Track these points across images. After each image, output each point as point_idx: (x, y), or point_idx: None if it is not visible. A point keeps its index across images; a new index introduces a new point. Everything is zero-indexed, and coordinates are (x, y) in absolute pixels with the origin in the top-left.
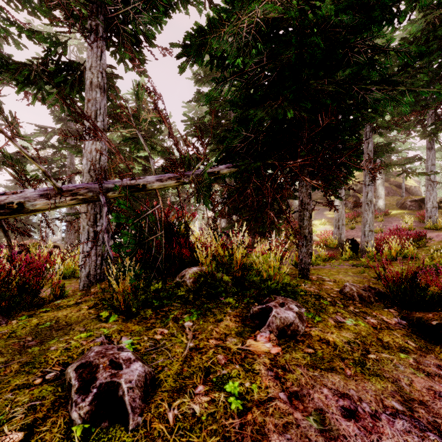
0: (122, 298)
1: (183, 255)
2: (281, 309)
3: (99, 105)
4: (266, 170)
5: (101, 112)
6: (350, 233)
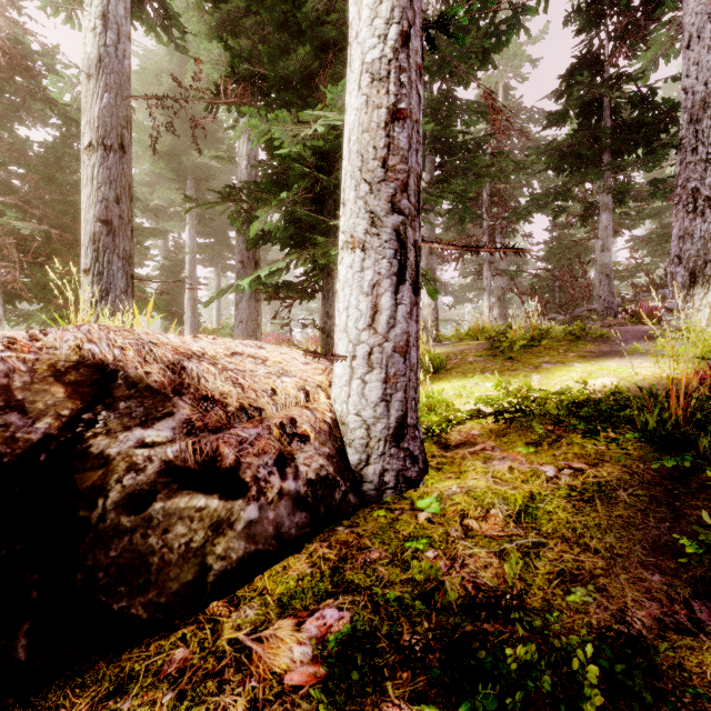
0: None
1: None
2: None
3: None
4: None
5: None
6: None
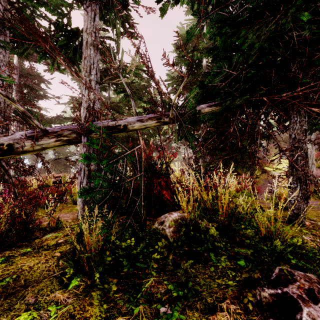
0: (87, 256)
1: (163, 195)
2: (317, 310)
3: (93, 60)
4: (248, 108)
5: (95, 67)
6: (318, 171)
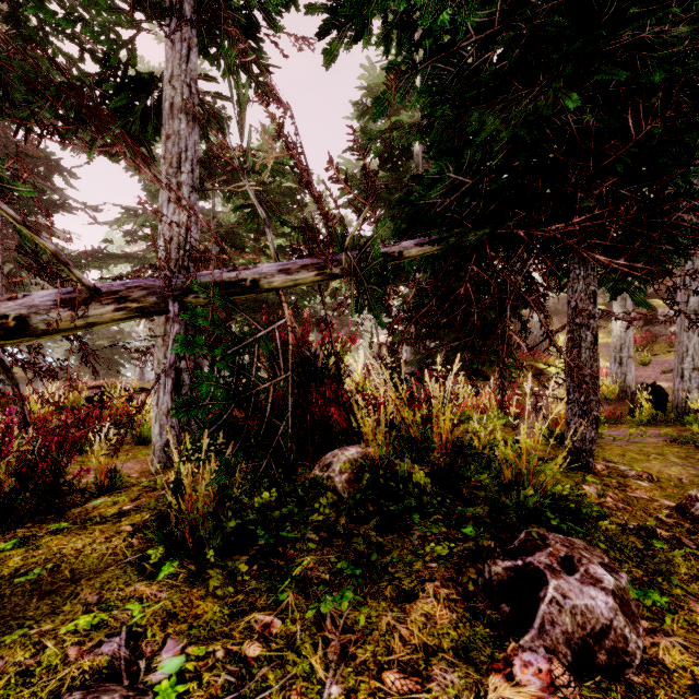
0: (190, 522)
1: (331, 418)
2: (570, 582)
3: (185, 143)
4: (494, 249)
5: (189, 157)
6: (641, 373)
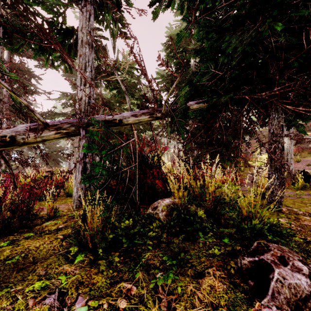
0: (90, 235)
1: (156, 185)
2: (286, 270)
3: (88, 58)
4: (232, 106)
5: (90, 64)
6: (296, 165)
